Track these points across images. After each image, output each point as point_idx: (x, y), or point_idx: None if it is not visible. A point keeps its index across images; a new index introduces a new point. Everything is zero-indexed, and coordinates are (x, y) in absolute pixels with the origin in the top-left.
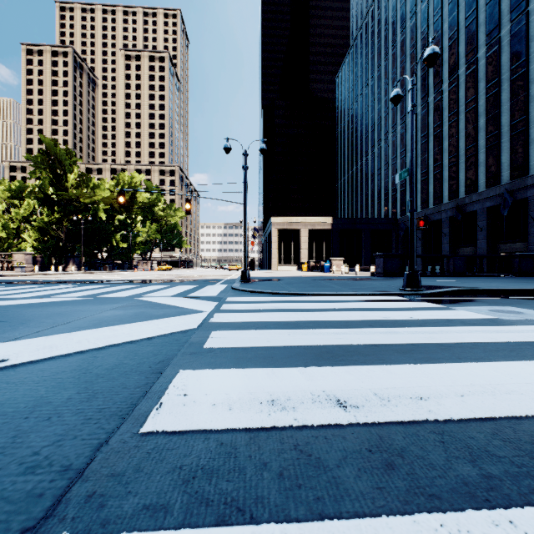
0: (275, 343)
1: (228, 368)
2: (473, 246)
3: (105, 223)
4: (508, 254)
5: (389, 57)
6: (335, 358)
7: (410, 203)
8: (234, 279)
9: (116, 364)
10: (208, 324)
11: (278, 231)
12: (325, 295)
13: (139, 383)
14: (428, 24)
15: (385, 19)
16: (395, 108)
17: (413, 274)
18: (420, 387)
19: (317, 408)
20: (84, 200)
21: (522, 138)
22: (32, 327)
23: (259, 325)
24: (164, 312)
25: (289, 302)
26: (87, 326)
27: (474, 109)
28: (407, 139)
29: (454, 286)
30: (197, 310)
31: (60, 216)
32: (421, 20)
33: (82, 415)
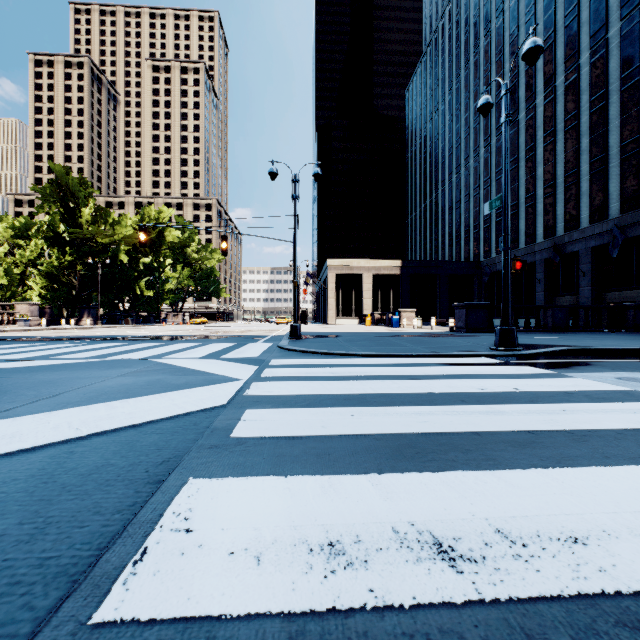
0: (333, 429)
1: (262, 474)
2: (574, 295)
3: (127, 267)
4: (620, 305)
5: (470, 65)
6: (421, 456)
7: (503, 239)
8: (282, 335)
9: (98, 465)
10: (242, 398)
11: (335, 277)
12: (396, 357)
13: (122, 503)
14: (518, 25)
15: (466, 20)
16: (477, 127)
17: (508, 330)
18: (567, 515)
19: (406, 562)
20: (102, 240)
21: (635, 162)
22: (3, 402)
23: (310, 400)
24: (187, 380)
25: (350, 366)
26: (78, 401)
27: (575, 127)
28: (492, 165)
29: (559, 345)
30: (230, 378)
31: (72, 259)
32: (510, 20)
33: (7, 573)
